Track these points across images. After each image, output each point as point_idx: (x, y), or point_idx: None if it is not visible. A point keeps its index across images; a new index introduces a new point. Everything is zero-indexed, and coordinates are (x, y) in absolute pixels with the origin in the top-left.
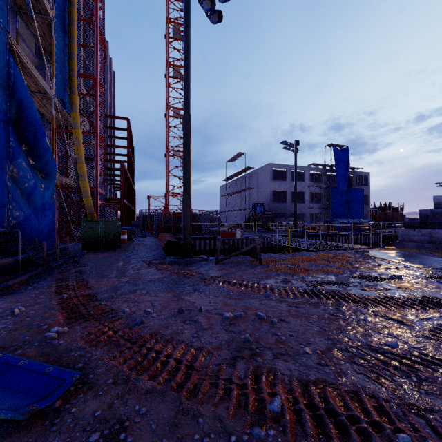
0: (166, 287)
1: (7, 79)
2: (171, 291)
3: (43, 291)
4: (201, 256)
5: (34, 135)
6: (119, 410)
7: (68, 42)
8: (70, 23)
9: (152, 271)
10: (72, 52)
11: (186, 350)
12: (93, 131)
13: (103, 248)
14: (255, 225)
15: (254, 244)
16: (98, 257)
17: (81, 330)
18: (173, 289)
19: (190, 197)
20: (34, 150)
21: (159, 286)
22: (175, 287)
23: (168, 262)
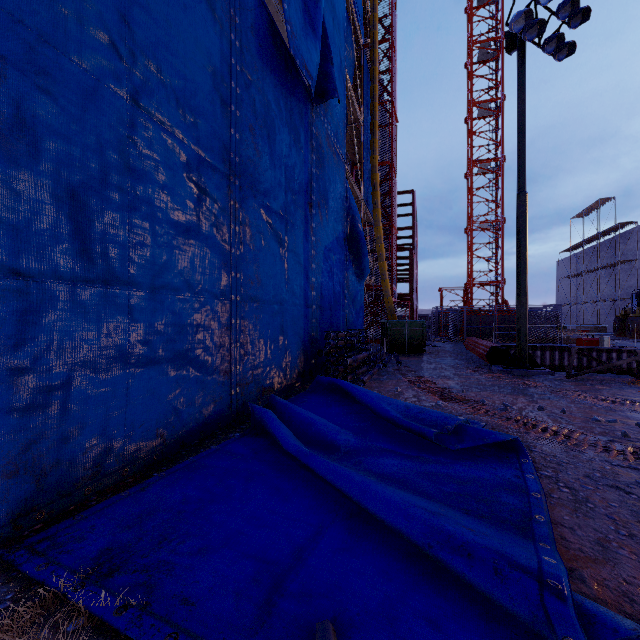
0: (512, 392)
1: (345, 203)
2: (520, 396)
3: (398, 381)
4: (542, 368)
5: (358, 245)
6: (522, 440)
7: (371, 139)
8: (372, 119)
9: (483, 377)
10: (374, 148)
11: (558, 429)
12: (388, 222)
13: (407, 352)
14: (638, 329)
15: (635, 357)
16: (411, 360)
17: (458, 406)
18: (520, 394)
19: (526, 295)
20: (357, 258)
21: (503, 391)
22: (521, 393)
23: (498, 371)
